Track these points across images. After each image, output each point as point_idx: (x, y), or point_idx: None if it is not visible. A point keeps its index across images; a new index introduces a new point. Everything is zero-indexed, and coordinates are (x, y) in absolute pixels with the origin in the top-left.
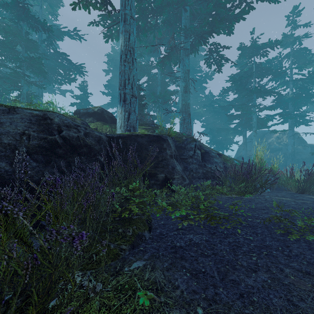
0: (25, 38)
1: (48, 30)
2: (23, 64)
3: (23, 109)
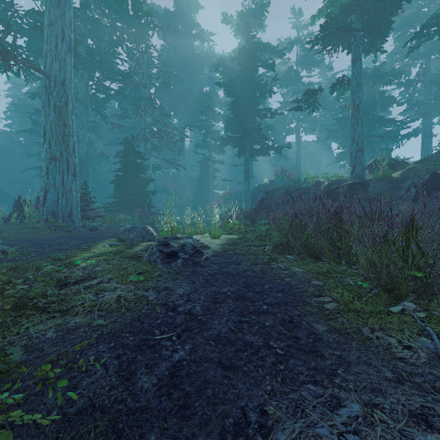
0: (383, 96)
1: (399, 75)
2: (376, 125)
3: (282, 188)
